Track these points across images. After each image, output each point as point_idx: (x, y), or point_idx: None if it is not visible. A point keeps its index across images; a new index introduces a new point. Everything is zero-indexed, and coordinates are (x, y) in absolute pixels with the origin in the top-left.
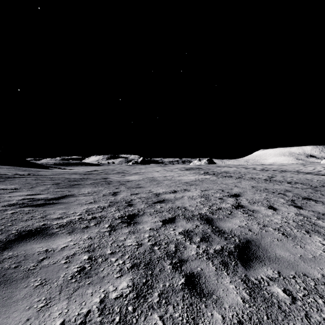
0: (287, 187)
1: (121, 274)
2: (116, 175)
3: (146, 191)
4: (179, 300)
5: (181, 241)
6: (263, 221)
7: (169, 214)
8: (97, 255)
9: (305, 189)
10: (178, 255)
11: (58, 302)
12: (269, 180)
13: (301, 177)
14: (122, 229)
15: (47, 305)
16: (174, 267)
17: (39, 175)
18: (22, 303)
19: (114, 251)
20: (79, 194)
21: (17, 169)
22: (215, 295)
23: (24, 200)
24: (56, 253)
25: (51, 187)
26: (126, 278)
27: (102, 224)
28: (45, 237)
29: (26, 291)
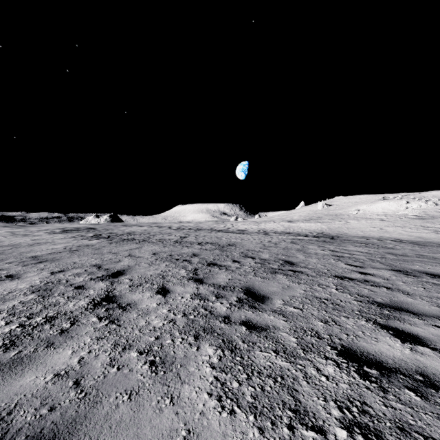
0: (196, 249)
1: None
2: None
3: None
4: None
5: None
6: (131, 333)
7: None
8: None
9: (214, 250)
10: None
11: None
12: (180, 242)
13: (213, 236)
14: None
15: None
16: None
17: None
18: None
19: None
20: None
21: None
22: None
23: None
24: None
25: None
26: None
27: None
28: None
29: None
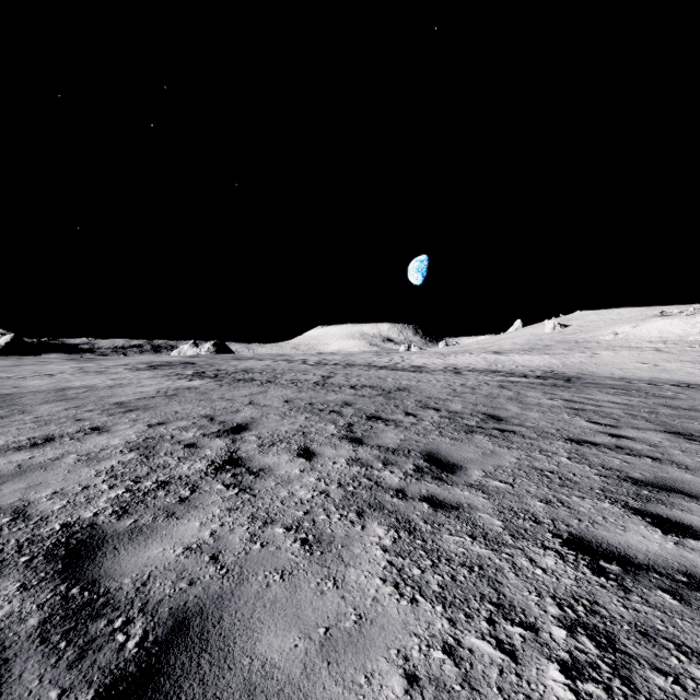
0: (348, 395)
1: None
2: None
3: None
4: None
5: None
6: (271, 505)
7: None
8: None
9: (375, 397)
10: None
11: None
12: (322, 384)
13: (372, 376)
14: None
15: None
16: None
17: None
18: None
19: None
20: None
21: None
22: None
23: None
24: None
25: None
26: None
27: None
28: None
29: None
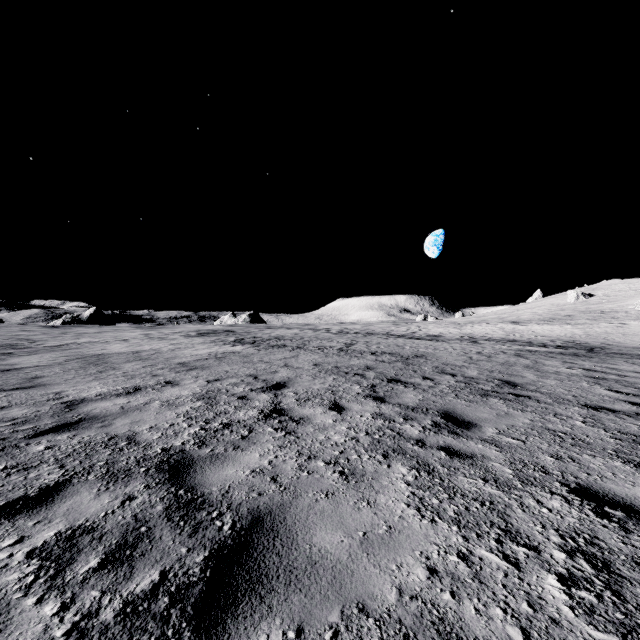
0: (369, 361)
1: None
2: None
3: (42, 398)
4: None
5: None
6: (312, 445)
7: (57, 469)
8: None
9: (394, 362)
10: None
11: None
12: (345, 350)
13: (391, 344)
14: None
15: None
16: None
17: None
18: None
19: None
20: None
21: None
22: None
23: None
24: None
25: None
26: None
27: None
28: None
29: None
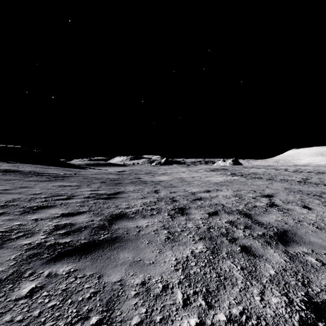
0: (323, 189)
1: (195, 242)
2: (146, 176)
3: (181, 190)
4: (240, 257)
5: (229, 227)
6: (298, 218)
7: (211, 208)
8: (173, 231)
9: None
10: (230, 235)
11: (166, 251)
12: (303, 182)
13: None
14: (179, 217)
15: (162, 252)
16: (230, 241)
17: (83, 175)
18: (147, 249)
19: (182, 230)
20: (127, 191)
21: (62, 170)
22: (264, 257)
23: (92, 194)
24: (144, 228)
25: (101, 185)
26: (200, 244)
27: (162, 213)
28: (129, 219)
29: (144, 245)
